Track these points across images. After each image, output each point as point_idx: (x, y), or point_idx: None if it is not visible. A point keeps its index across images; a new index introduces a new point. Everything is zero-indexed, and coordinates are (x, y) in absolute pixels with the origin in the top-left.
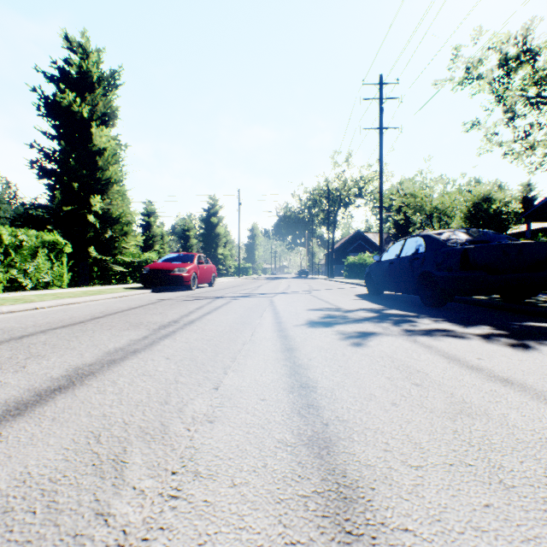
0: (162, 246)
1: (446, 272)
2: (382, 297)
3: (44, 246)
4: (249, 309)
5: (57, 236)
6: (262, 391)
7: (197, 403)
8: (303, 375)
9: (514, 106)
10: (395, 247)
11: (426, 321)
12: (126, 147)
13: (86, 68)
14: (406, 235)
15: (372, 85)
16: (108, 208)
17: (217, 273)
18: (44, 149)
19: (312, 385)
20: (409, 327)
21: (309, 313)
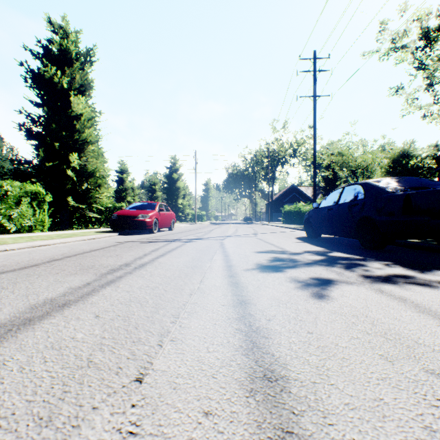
0: (133, 197)
1: (388, 216)
2: (321, 240)
3: (27, 196)
4: (200, 252)
5: (39, 187)
6: (207, 390)
7: (98, 423)
8: (265, 351)
9: (433, 73)
10: (333, 195)
11: (376, 265)
12: (100, 113)
13: (66, 46)
14: (333, 188)
15: (307, 59)
16: (85, 164)
17: (177, 219)
18: (30, 114)
19: (281, 375)
20: (364, 272)
21: (258, 255)
